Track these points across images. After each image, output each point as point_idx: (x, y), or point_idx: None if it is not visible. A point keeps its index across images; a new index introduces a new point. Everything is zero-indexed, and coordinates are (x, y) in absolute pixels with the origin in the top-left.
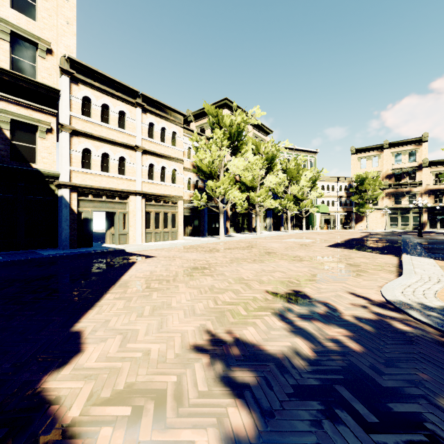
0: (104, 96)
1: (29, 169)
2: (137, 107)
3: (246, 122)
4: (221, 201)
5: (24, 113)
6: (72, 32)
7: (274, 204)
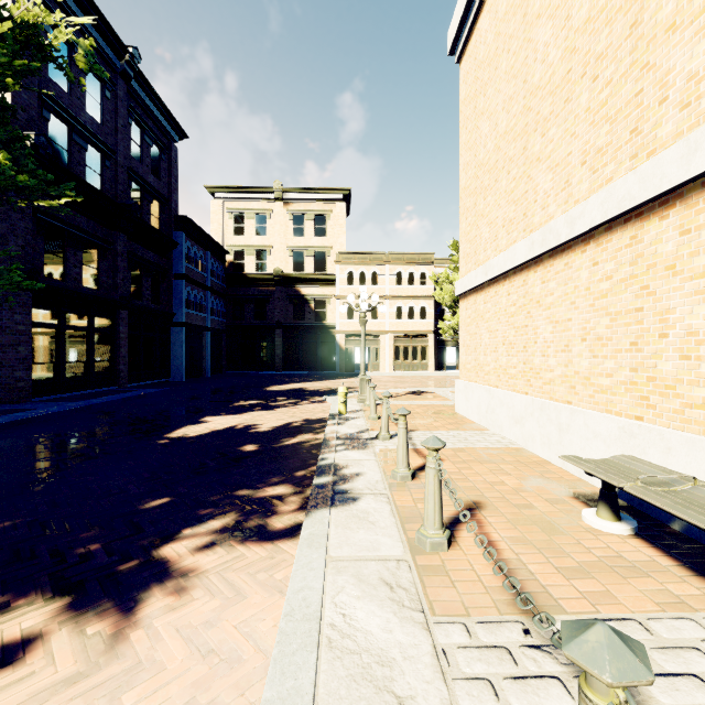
0: (361, 266)
1: (321, 325)
2: (385, 265)
3: None
4: None
5: (321, 293)
6: (343, 232)
7: None
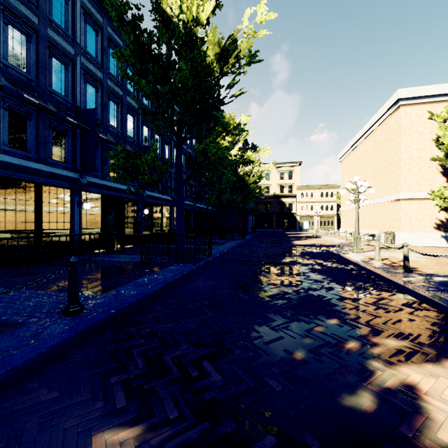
0: (306, 190)
1: (290, 213)
2: (316, 190)
3: None
4: None
5: (290, 201)
6: (299, 178)
7: None
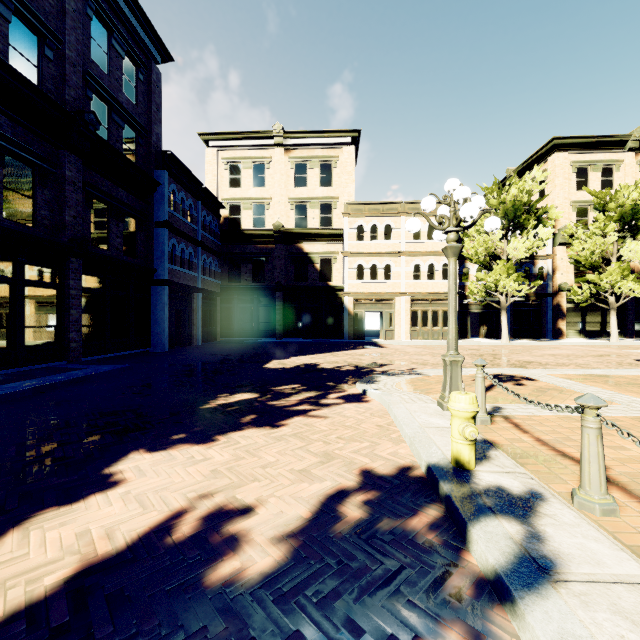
0: (373, 218)
1: (327, 286)
2: (401, 217)
3: (526, 191)
4: (502, 294)
5: (326, 250)
6: (352, 181)
7: (639, 289)
